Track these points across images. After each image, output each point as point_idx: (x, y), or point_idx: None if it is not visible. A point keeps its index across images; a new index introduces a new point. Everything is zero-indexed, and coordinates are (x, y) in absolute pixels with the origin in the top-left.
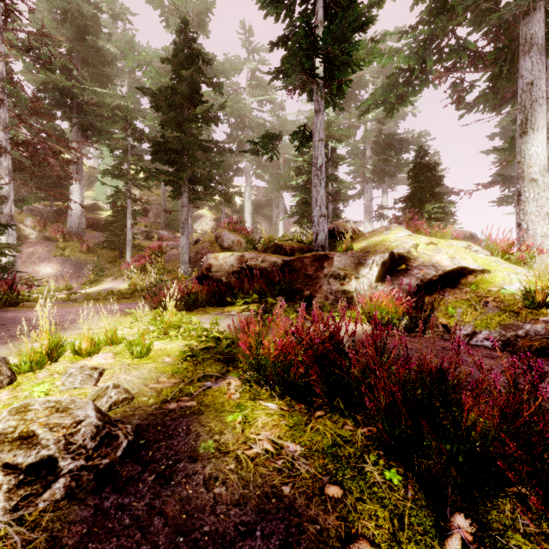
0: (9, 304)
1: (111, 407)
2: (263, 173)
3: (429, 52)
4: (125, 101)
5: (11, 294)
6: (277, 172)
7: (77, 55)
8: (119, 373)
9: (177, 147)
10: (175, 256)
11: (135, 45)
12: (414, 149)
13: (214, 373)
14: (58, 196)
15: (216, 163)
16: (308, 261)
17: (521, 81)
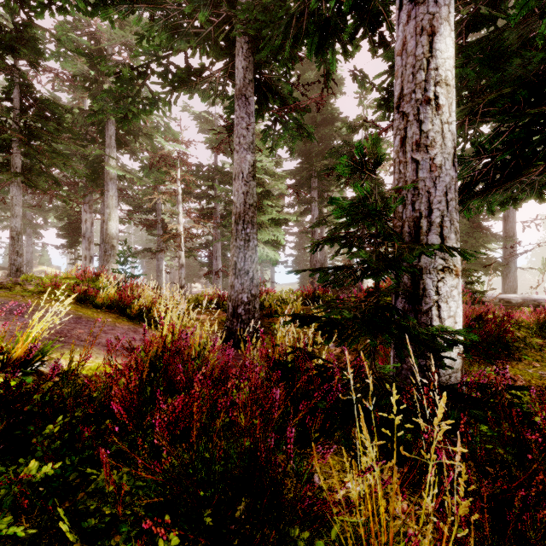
0: None
1: None
2: None
3: None
4: None
5: None
6: None
7: None
8: None
9: None
10: None
11: None
12: None
13: None
14: None
15: None
16: None
17: None
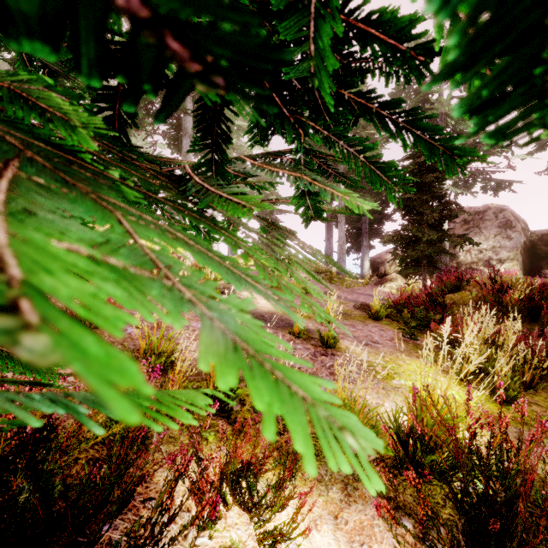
0: None
1: None
2: None
3: (139, 108)
4: None
5: None
6: None
7: None
8: None
9: None
10: None
11: None
12: None
13: None
14: None
15: None
16: None
17: (183, 149)
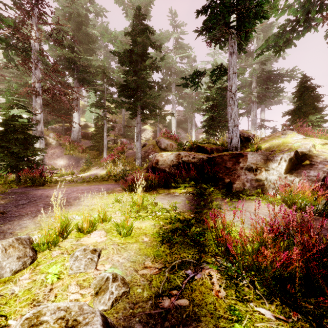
0: (40, 184)
1: (112, 303)
2: (183, 102)
3: (313, 5)
4: (103, 63)
5: (41, 178)
6: (191, 101)
7: (77, 38)
8: (112, 254)
9: (134, 86)
10: (131, 154)
11: (108, 29)
12: (287, 80)
13: (189, 259)
14: (67, 119)
15: (156, 96)
16: (226, 157)
17: None
